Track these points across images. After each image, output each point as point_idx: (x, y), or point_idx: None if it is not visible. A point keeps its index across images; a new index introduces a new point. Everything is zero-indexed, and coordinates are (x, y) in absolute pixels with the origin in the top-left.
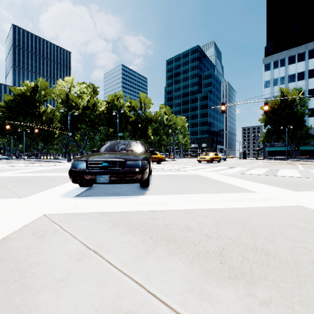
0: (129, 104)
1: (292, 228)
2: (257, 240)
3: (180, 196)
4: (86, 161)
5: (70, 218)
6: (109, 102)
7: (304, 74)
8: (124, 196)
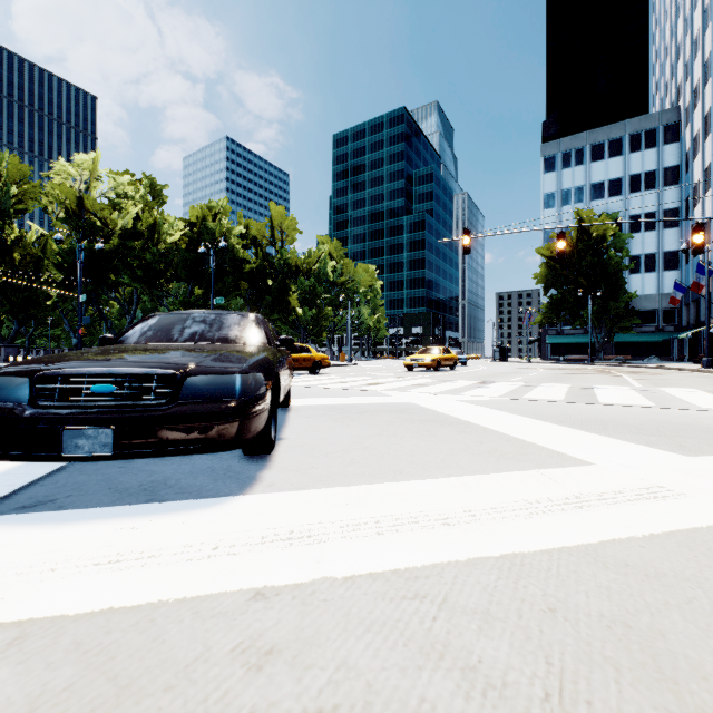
0: (243, 231)
1: None
2: None
3: (372, 493)
4: (30, 377)
5: None
6: (192, 222)
7: (621, 184)
8: (172, 502)
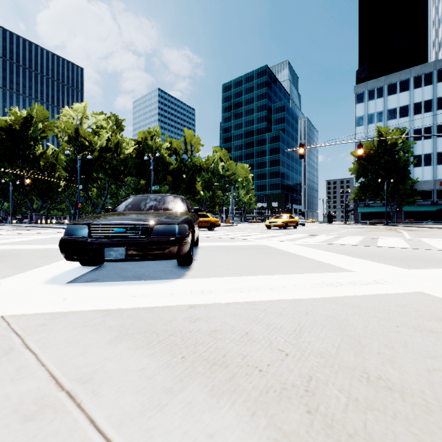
0: (169, 145)
1: (419, 333)
2: (366, 357)
3: (239, 279)
4: (88, 225)
5: (48, 322)
6: (139, 141)
7: (408, 109)
8: (150, 280)
